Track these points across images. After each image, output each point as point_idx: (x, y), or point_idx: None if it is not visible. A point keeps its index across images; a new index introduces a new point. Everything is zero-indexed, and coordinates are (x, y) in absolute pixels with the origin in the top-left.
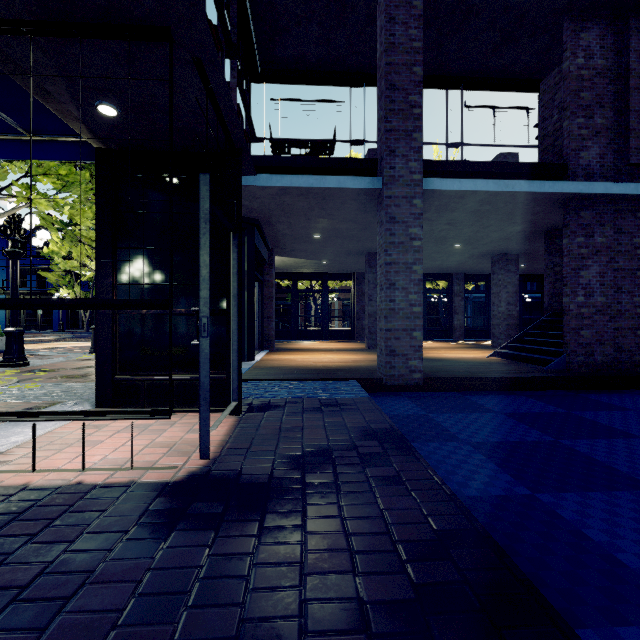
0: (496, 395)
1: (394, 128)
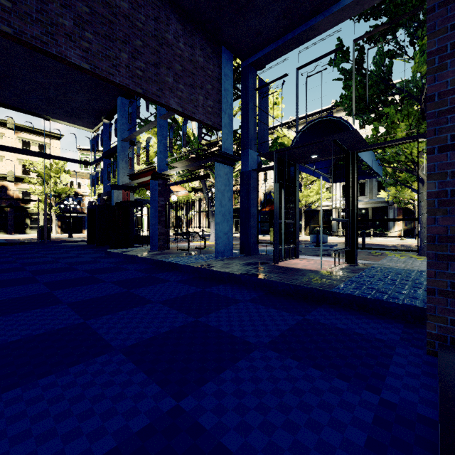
0: (355, 451)
1: None
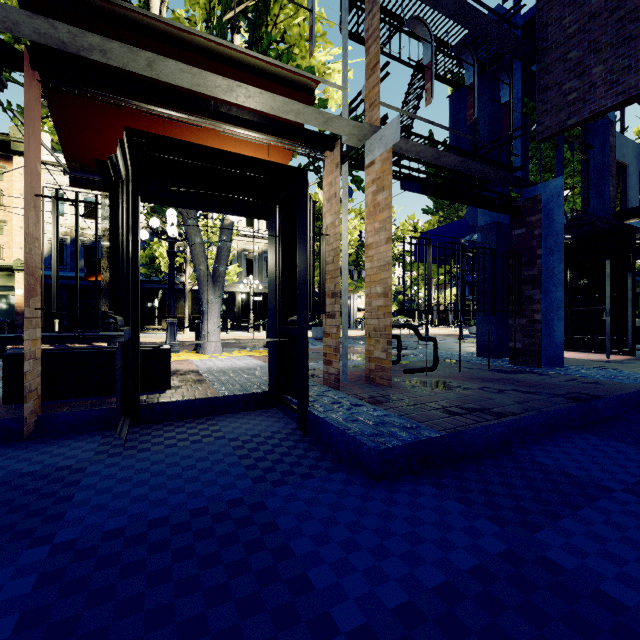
0: None
1: None
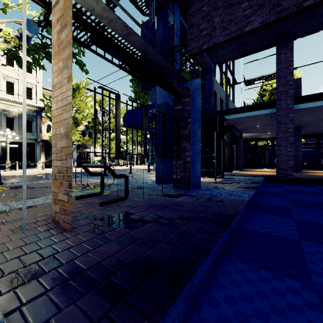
0: None
1: (280, 91)
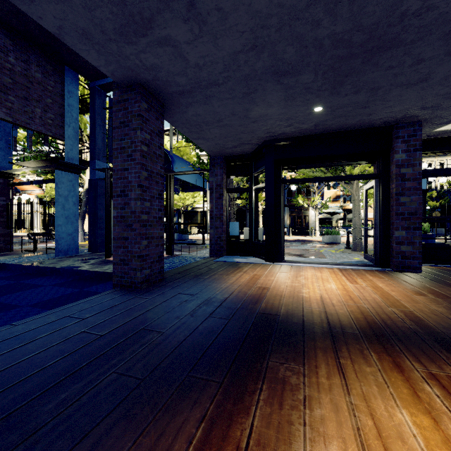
0: None
1: None
